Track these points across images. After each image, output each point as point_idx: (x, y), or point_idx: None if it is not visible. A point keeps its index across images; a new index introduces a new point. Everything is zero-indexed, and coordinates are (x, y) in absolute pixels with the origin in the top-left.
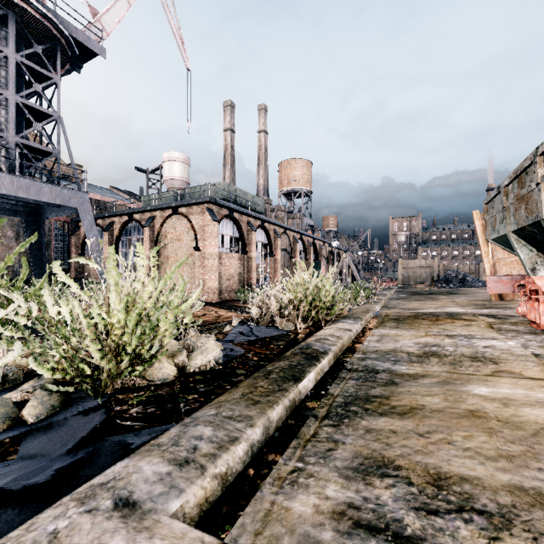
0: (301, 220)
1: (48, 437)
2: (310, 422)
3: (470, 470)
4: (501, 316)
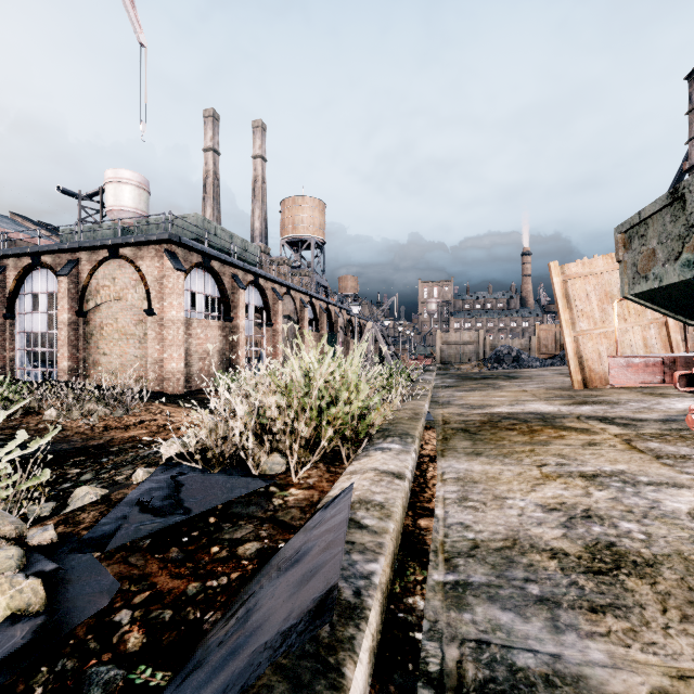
0: (311, 279)
1: None
2: None
3: None
4: (621, 420)
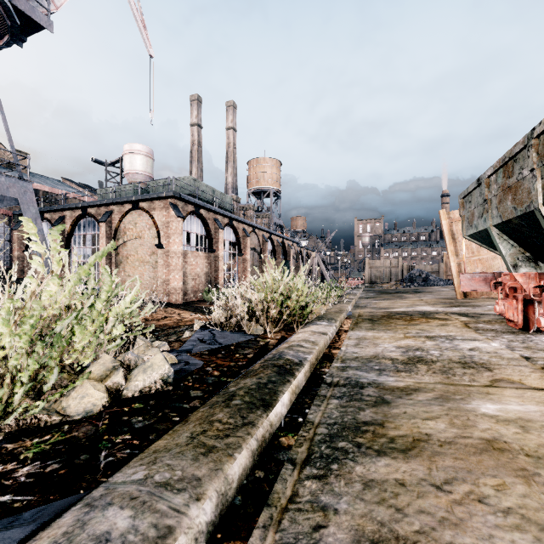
0: (270, 220)
1: None
2: (286, 473)
3: None
4: (472, 314)
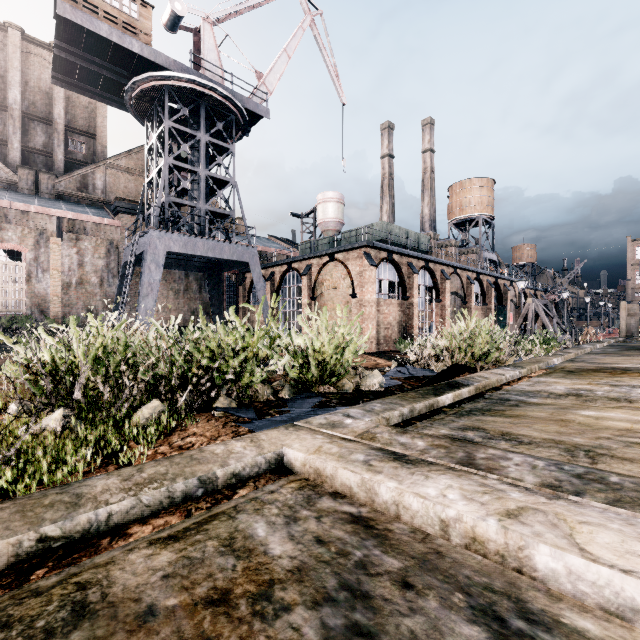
0: (478, 255)
1: (298, 403)
2: (441, 415)
3: (529, 433)
4: None
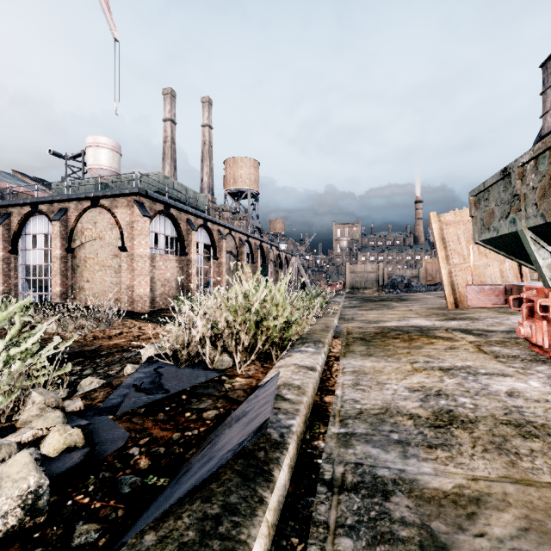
0: (248, 222)
1: None
2: None
3: None
4: (477, 332)
